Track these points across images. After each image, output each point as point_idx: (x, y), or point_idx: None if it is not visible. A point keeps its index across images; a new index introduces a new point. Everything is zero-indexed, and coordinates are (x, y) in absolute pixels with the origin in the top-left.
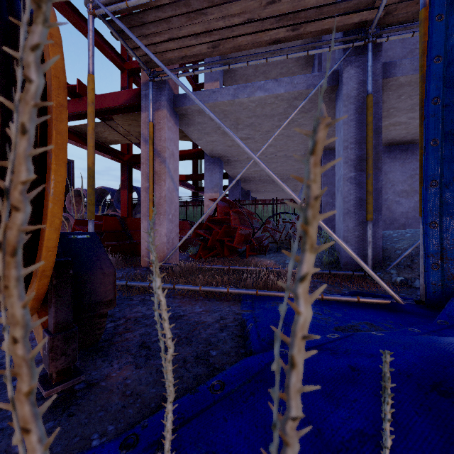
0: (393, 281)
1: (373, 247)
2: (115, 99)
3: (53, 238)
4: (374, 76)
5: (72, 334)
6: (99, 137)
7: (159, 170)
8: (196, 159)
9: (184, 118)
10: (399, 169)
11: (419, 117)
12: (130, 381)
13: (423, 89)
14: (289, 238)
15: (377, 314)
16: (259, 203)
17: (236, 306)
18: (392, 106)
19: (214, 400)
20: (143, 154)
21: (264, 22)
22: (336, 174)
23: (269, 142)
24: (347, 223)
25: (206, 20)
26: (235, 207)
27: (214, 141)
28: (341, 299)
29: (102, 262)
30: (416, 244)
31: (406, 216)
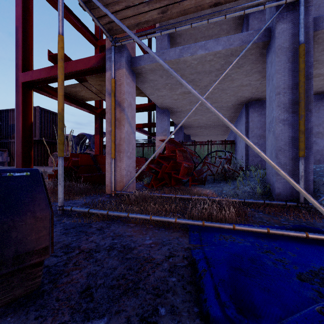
0: None
1: (304, 180)
2: (87, 63)
3: None
4: (305, 28)
5: None
6: (78, 96)
7: (120, 117)
8: (150, 112)
9: (140, 76)
10: (315, 114)
11: None
12: None
13: None
14: (224, 171)
15: None
16: (197, 144)
17: (184, 239)
18: (315, 59)
19: None
20: (107, 105)
21: None
22: (267, 117)
23: (210, 90)
24: (279, 159)
25: None
26: (179, 147)
27: (163, 95)
28: (288, 234)
29: (36, 203)
30: None
31: (321, 153)
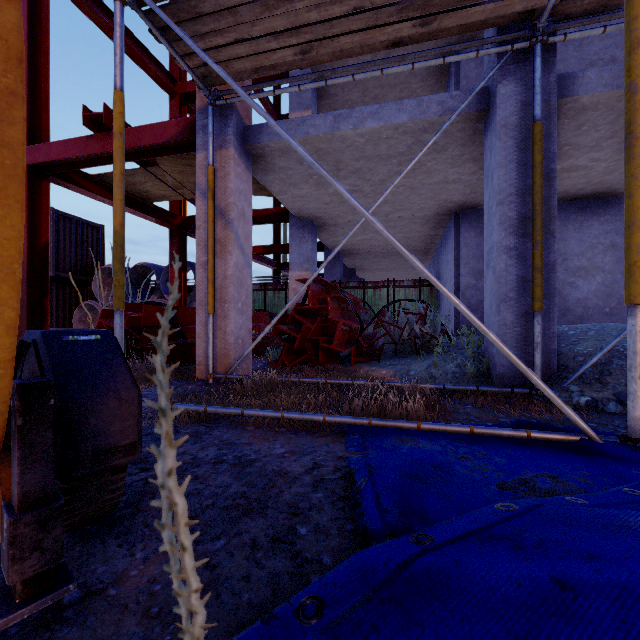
0: (574, 404)
1: (542, 351)
2: (159, 133)
3: (4, 345)
4: (543, 94)
5: (53, 512)
6: (138, 191)
7: (223, 237)
8: (279, 224)
9: (260, 160)
10: (574, 235)
11: (626, 149)
12: (160, 587)
13: (633, 105)
14: (413, 337)
15: (561, 459)
16: (368, 286)
17: (338, 445)
18: (568, 142)
19: (303, 638)
20: (200, 214)
21: (380, 12)
22: (485, 241)
23: (386, 194)
24: (503, 315)
25: (291, 11)
26: (334, 292)
27: (304, 196)
28: (501, 434)
29: (118, 380)
30: (608, 347)
31: (585, 304)
